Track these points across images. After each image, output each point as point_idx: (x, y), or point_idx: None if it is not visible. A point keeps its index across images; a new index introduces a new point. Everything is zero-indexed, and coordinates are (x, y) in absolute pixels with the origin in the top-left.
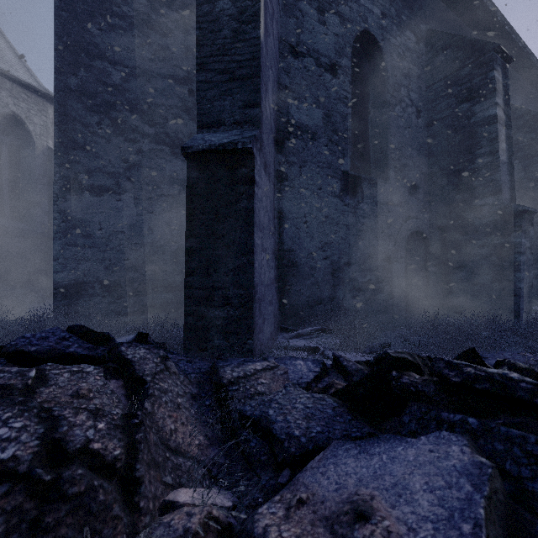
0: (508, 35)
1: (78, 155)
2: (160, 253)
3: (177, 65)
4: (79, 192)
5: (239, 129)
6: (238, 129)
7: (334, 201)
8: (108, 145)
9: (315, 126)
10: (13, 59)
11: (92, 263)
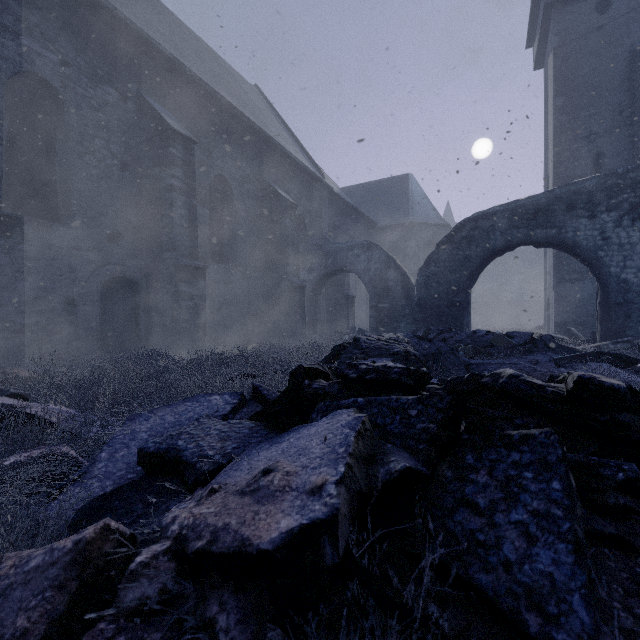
0: (241, 118)
1: None
2: None
3: None
4: None
5: None
6: None
7: None
8: None
9: None
10: None
11: None
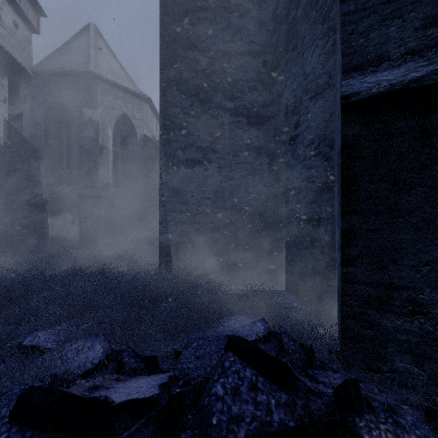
0: None
1: (176, 135)
2: (239, 216)
3: (252, 40)
4: (177, 165)
5: (417, 59)
6: (414, 61)
7: None
8: (197, 122)
9: None
10: (124, 75)
11: (186, 226)
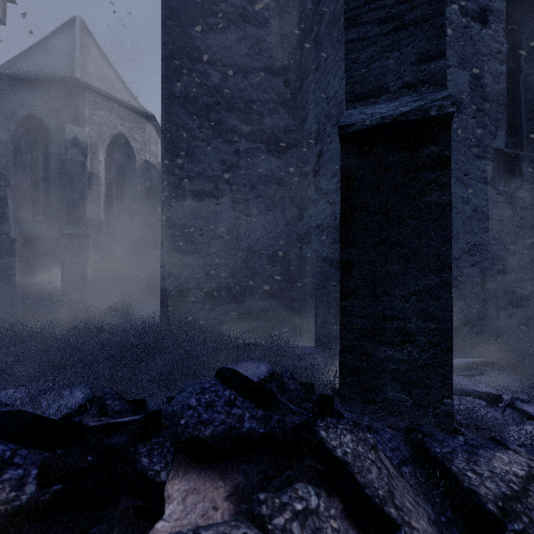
0: None
1: (182, 161)
2: (257, 258)
3: (273, 55)
4: (182, 198)
5: (412, 93)
6: (409, 95)
7: (484, 189)
8: (207, 148)
9: (460, 93)
10: (120, 85)
11: (194, 269)
